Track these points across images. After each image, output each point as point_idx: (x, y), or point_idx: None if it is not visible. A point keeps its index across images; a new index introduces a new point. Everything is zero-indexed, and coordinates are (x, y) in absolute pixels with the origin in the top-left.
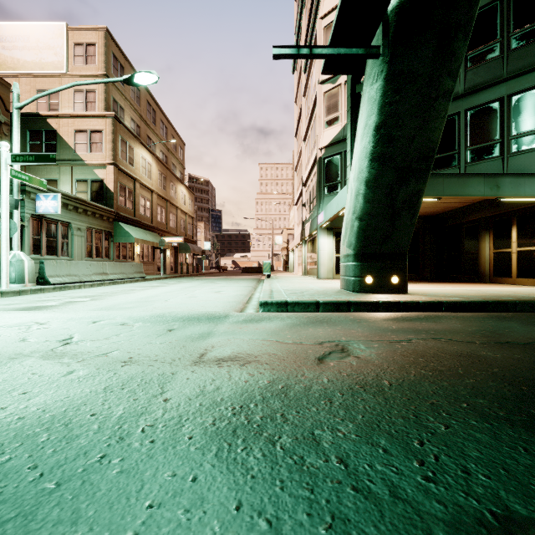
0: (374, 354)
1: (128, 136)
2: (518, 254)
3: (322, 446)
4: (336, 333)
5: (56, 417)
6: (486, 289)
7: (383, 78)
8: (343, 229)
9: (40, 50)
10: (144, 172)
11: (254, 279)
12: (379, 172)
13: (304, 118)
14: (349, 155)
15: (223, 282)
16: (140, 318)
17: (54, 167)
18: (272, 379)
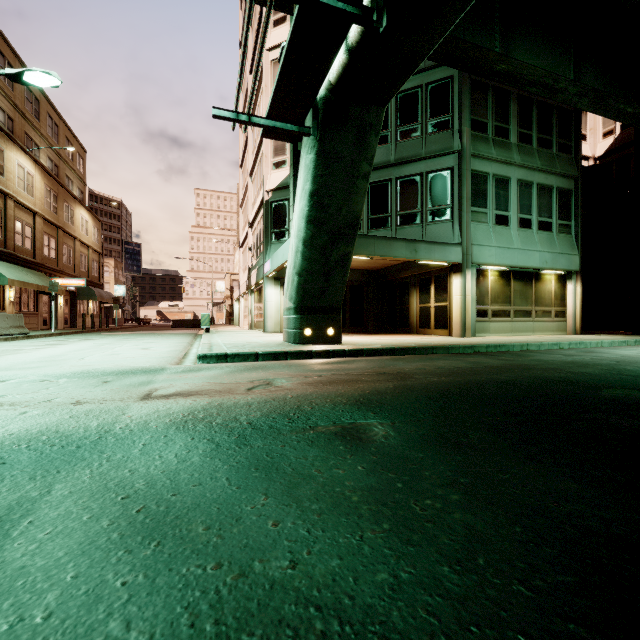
0: (290, 384)
1: None
2: (435, 309)
3: (240, 420)
4: (267, 374)
5: (43, 431)
6: (407, 339)
7: (315, 153)
8: (286, 282)
9: None
10: (21, 186)
11: (189, 334)
12: (315, 234)
13: (251, 150)
14: (292, 210)
15: (149, 338)
16: (60, 375)
17: None
18: (211, 401)
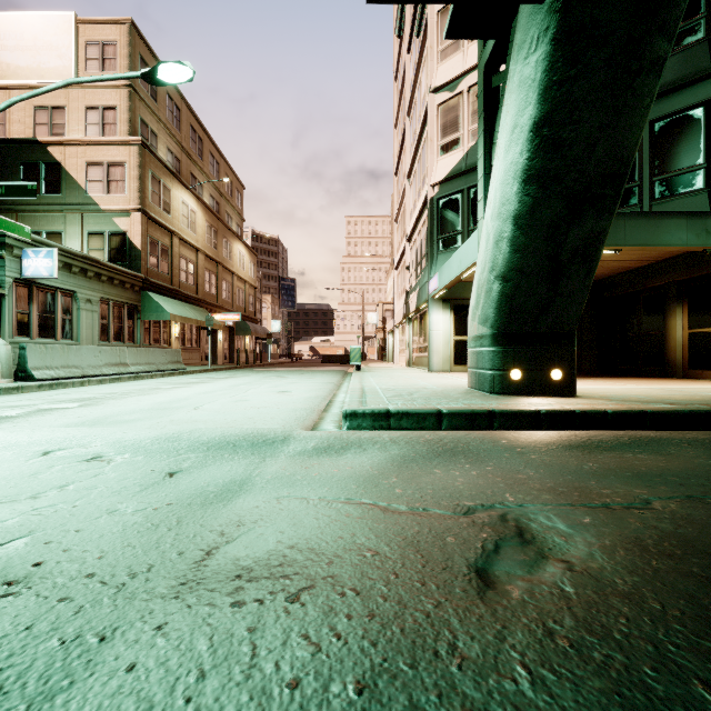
0: (599, 552)
1: (162, 172)
2: None
3: None
4: (489, 481)
5: None
6: (692, 388)
7: (549, 40)
8: (474, 296)
9: (39, 51)
10: (185, 223)
11: (338, 372)
12: (538, 201)
13: (408, 146)
14: (482, 184)
15: (293, 377)
16: (133, 442)
17: (58, 215)
18: (370, 674)
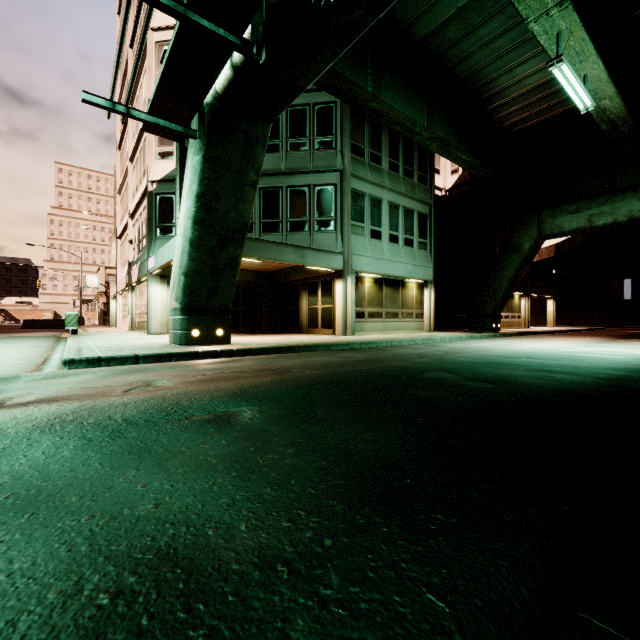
0: (171, 384)
1: None
2: (322, 310)
3: (114, 418)
4: (148, 376)
5: None
6: (295, 338)
7: (202, 156)
8: (172, 282)
9: None
10: None
11: (49, 337)
12: (202, 235)
13: (131, 132)
14: (179, 207)
15: None
16: None
17: None
18: (82, 405)
